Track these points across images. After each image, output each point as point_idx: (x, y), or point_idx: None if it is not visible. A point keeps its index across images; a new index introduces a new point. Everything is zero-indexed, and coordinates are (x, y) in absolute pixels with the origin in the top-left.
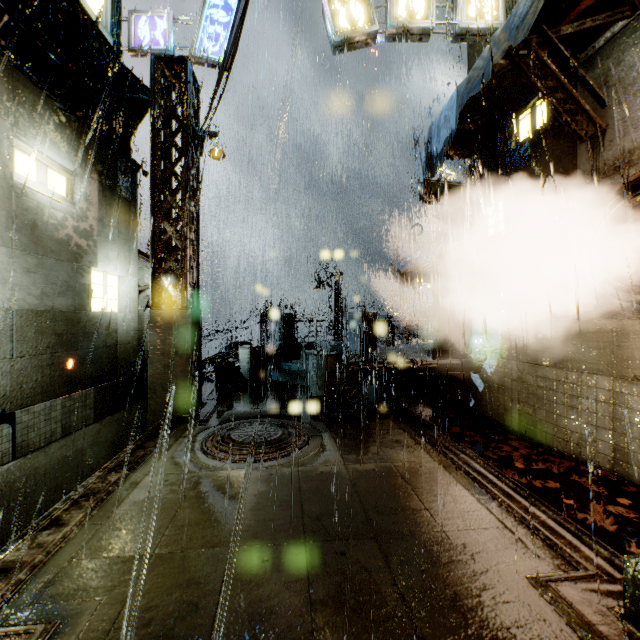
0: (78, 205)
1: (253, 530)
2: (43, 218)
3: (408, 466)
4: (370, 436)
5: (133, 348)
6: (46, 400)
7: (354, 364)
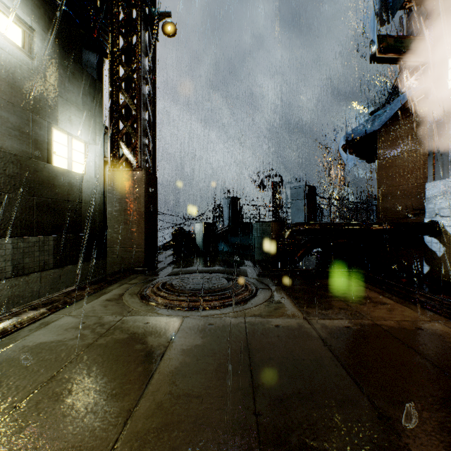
0: (35, 60)
1: (162, 417)
2: None
3: (399, 326)
4: (327, 291)
5: (98, 209)
6: None
7: (301, 224)
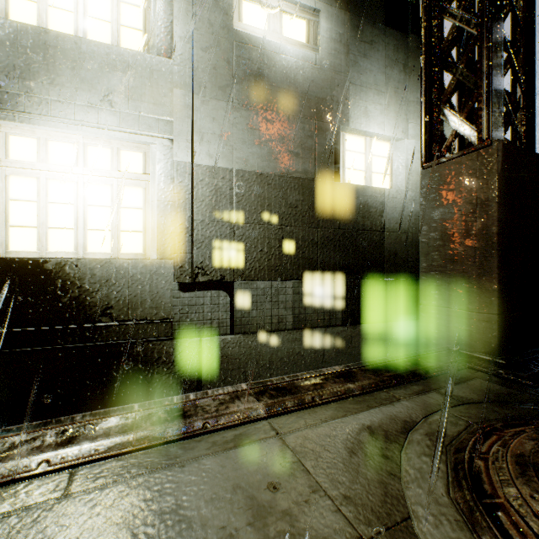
0: (320, 49)
1: None
2: (270, 68)
3: None
4: None
5: (411, 240)
6: (274, 279)
7: None
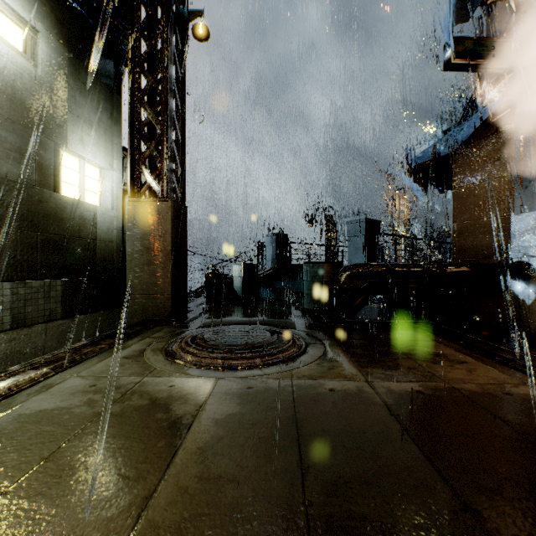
0: (39, 67)
1: (187, 507)
2: None
3: (482, 390)
4: (393, 347)
5: (116, 248)
6: None
7: (360, 265)
